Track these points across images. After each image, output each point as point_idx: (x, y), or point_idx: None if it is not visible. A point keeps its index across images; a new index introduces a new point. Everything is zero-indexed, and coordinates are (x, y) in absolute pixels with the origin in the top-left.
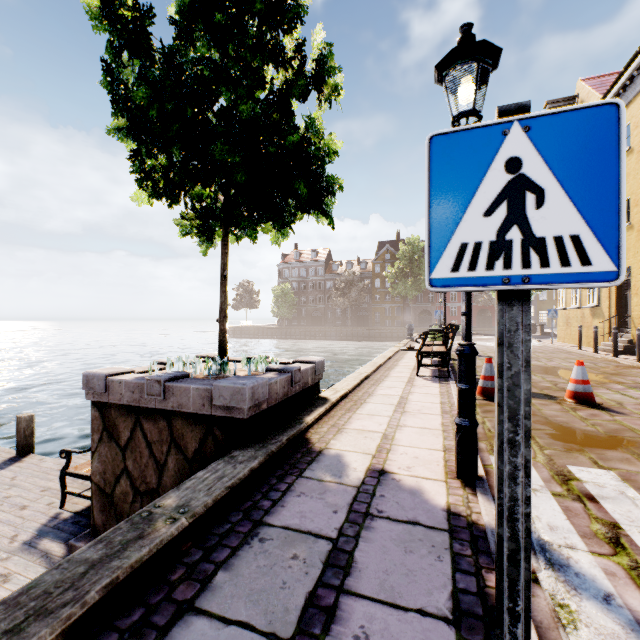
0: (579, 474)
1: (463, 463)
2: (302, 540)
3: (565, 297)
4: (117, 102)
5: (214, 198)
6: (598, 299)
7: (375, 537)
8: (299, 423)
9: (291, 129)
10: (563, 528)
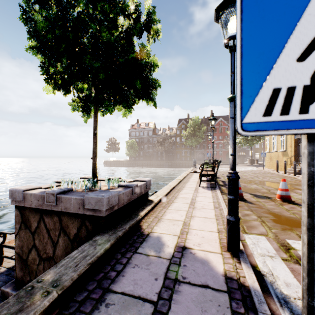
0: (294, 245)
1: (231, 242)
2: (134, 304)
3: (269, 146)
4: (30, 32)
5: (89, 89)
6: (285, 147)
7: (182, 299)
8: (136, 216)
9: (131, 49)
10: (293, 284)
